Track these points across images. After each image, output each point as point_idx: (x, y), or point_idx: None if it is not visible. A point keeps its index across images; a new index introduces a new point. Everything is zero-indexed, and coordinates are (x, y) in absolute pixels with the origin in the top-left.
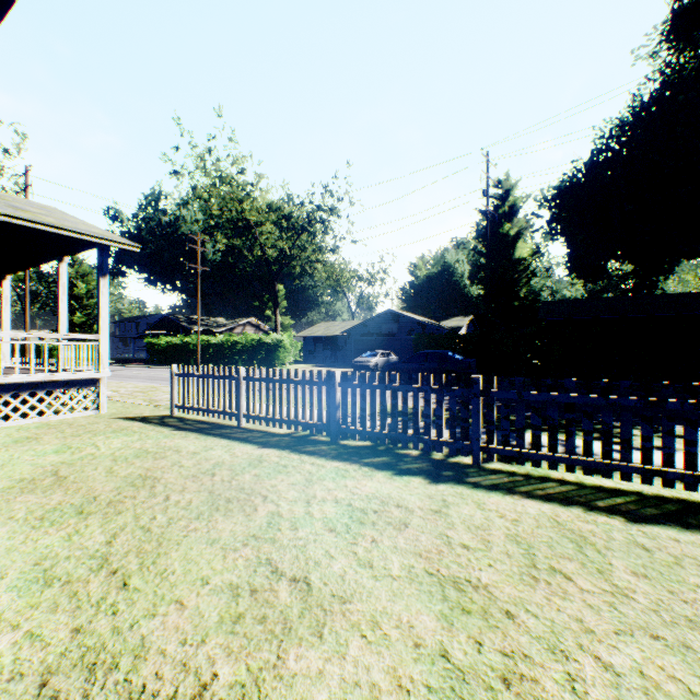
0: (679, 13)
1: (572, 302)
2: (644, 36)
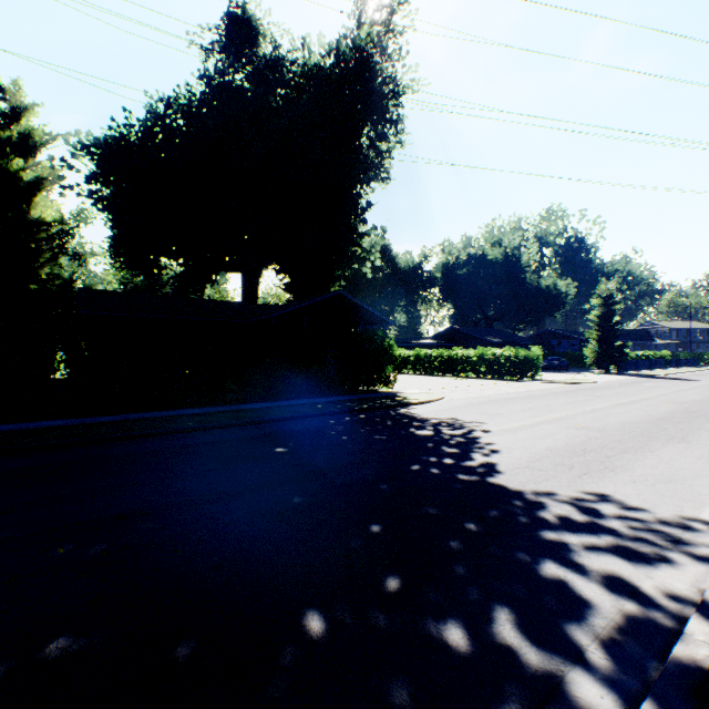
0: (236, 18)
1: (125, 294)
2: (200, 26)
